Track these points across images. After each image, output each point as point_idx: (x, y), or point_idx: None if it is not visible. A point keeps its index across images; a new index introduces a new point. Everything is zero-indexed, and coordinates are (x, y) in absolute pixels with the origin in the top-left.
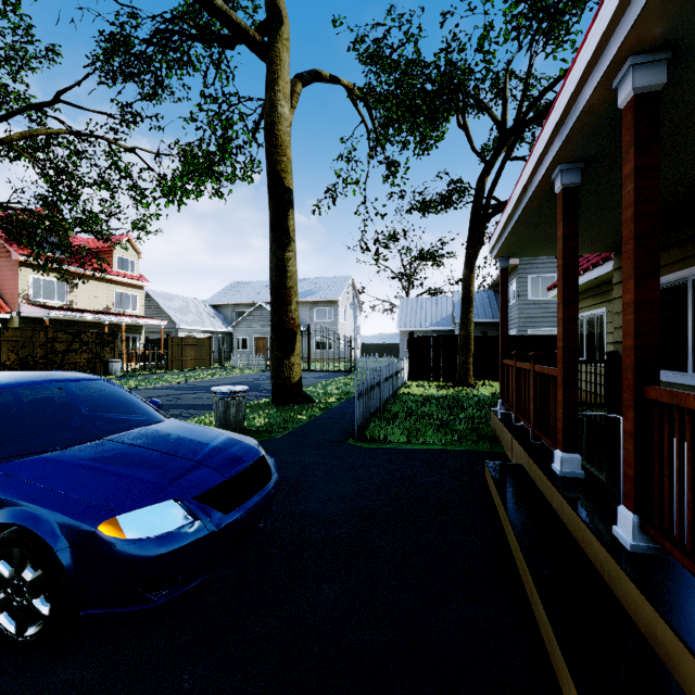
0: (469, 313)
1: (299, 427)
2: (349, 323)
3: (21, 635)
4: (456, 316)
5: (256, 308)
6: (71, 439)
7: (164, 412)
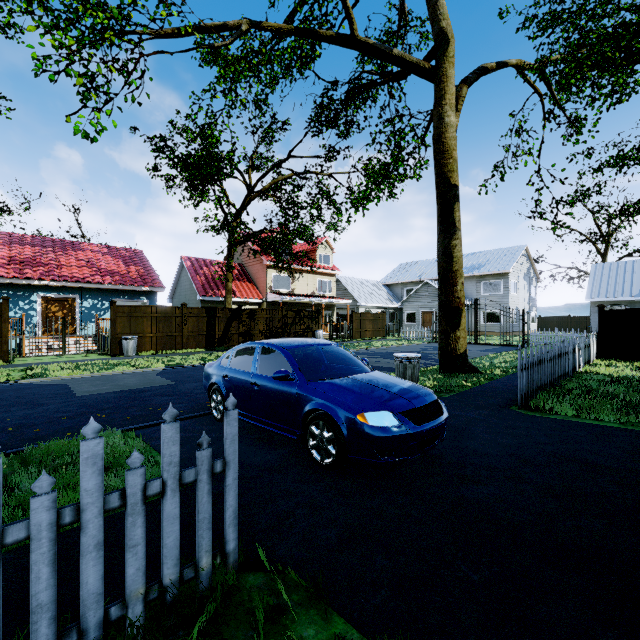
0: None
1: (463, 391)
2: (521, 295)
3: (323, 461)
4: None
5: (423, 286)
6: (332, 375)
7: None
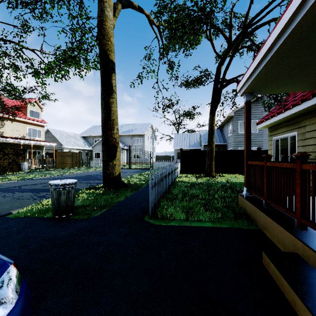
0: (212, 138)
1: (113, 206)
2: (150, 145)
3: None
4: (202, 141)
5: None
6: None
7: (35, 194)
